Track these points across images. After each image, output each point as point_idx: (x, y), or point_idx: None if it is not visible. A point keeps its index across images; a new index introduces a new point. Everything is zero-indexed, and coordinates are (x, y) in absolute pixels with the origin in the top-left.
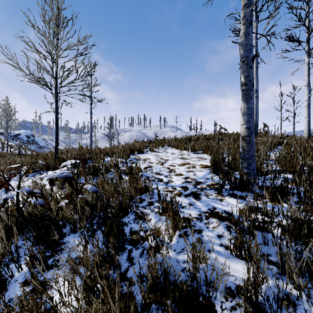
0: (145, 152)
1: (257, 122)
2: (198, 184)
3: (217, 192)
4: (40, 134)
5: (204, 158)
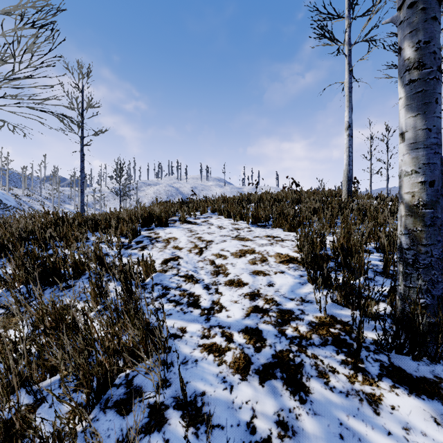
0: (171, 223)
1: (352, 175)
2: (287, 321)
3: (352, 365)
4: (7, 186)
5: (279, 237)
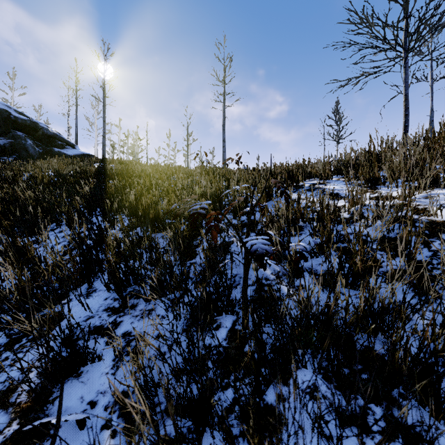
0: None
1: None
2: None
3: None
4: None
5: None
